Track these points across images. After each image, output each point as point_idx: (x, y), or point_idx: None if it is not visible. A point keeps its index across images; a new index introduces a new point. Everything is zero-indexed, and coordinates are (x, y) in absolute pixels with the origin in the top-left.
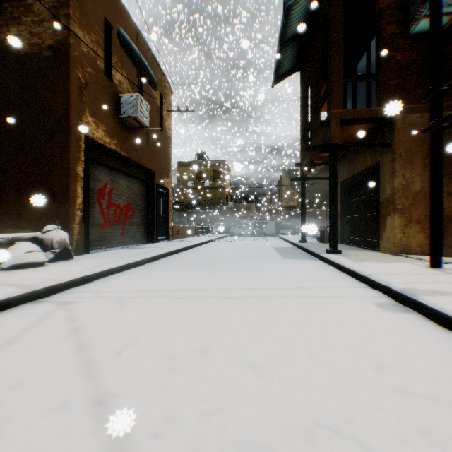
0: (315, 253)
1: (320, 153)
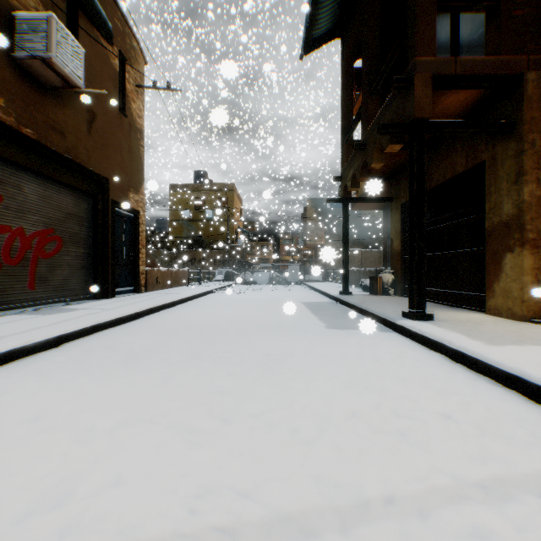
0: (380, 316)
1: (388, 146)
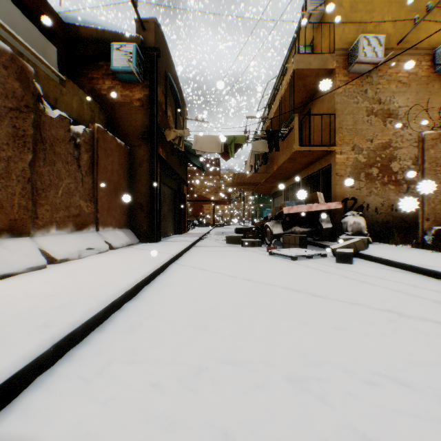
0: None
1: None
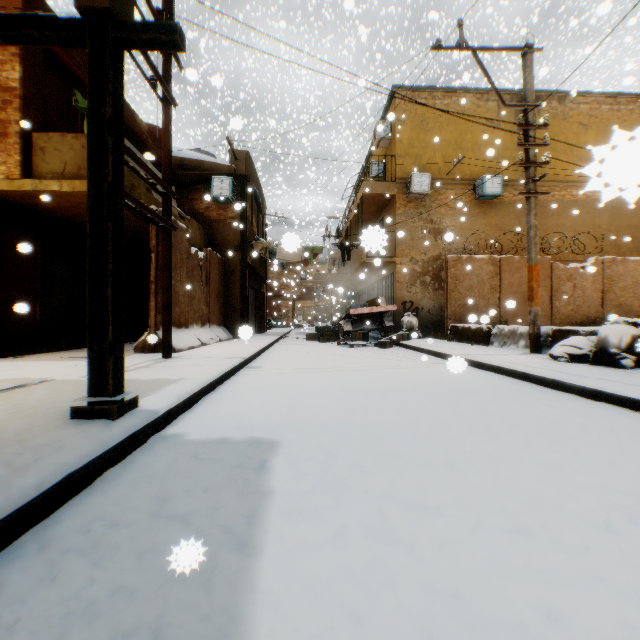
0: (113, 447)
1: None
